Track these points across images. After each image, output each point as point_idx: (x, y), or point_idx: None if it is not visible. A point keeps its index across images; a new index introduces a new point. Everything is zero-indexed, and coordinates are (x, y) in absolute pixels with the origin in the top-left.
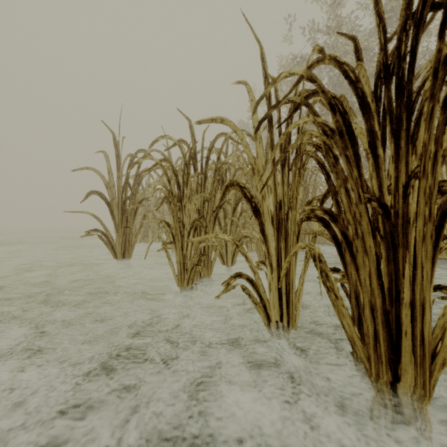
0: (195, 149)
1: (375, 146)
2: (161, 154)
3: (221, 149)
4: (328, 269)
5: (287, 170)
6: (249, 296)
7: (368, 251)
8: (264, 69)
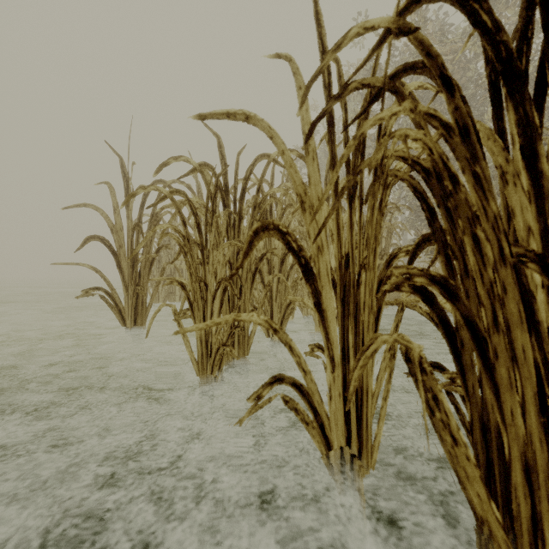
0: (226, 177)
1: (535, 153)
2: (186, 186)
3: (261, 178)
4: (438, 387)
5: (358, 203)
6: (296, 412)
7: (519, 359)
8: (320, 38)
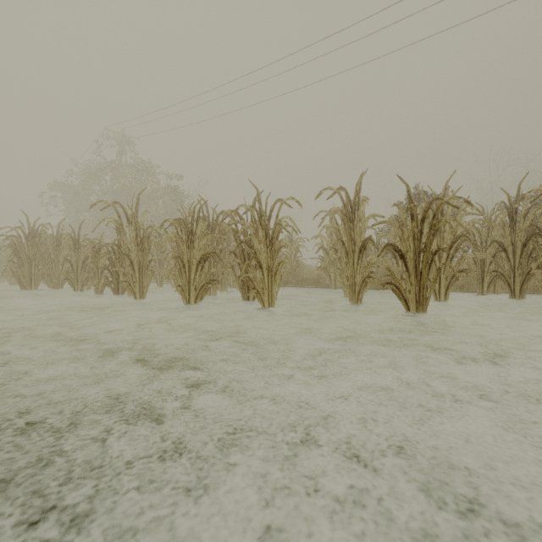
0: None
1: None
2: None
3: None
4: None
5: None
6: None
7: None
8: None
